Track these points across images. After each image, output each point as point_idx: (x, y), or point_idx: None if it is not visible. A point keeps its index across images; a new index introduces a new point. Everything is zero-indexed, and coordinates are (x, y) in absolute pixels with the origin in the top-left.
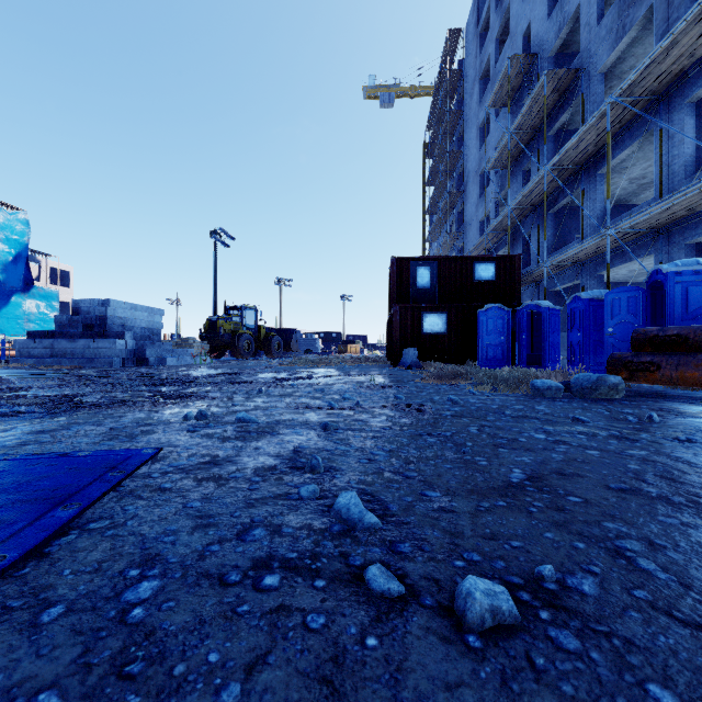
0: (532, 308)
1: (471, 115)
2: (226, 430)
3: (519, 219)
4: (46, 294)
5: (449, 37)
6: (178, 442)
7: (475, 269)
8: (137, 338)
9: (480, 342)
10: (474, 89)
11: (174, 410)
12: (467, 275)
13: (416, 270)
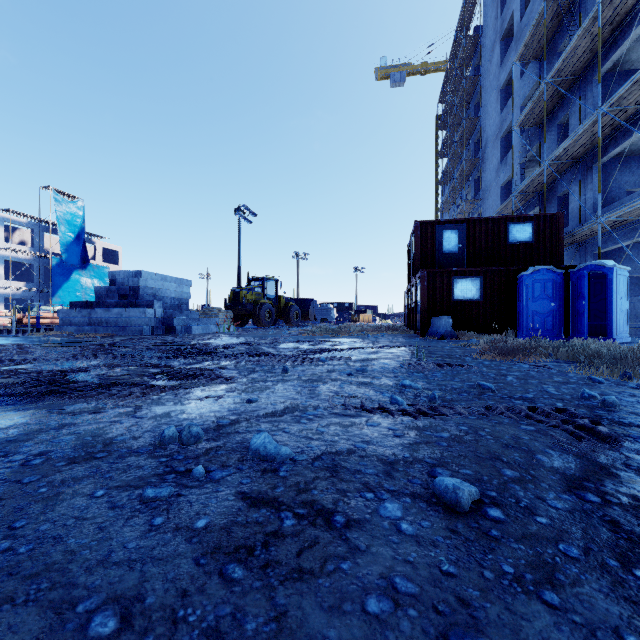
0: (593, 269)
1: (490, 79)
2: (226, 492)
3: (553, 177)
4: (99, 271)
5: (465, 4)
6: (88, 565)
7: (509, 230)
8: (167, 307)
9: (525, 310)
10: (494, 51)
11: (162, 408)
12: (500, 238)
13: (442, 234)
